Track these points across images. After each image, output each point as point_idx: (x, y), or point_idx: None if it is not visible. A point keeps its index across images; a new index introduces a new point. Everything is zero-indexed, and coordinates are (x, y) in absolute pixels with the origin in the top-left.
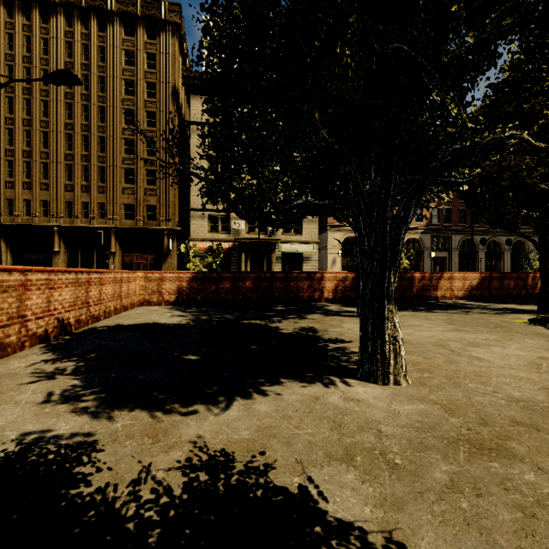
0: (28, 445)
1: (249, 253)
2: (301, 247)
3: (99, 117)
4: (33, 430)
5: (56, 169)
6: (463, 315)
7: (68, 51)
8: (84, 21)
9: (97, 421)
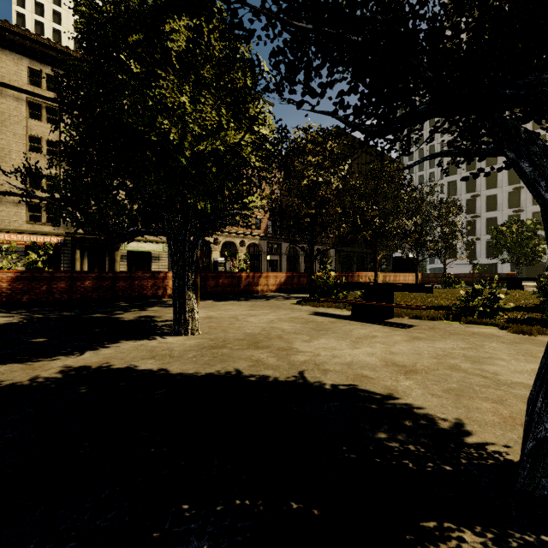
0: None
1: (86, 250)
2: (150, 246)
3: None
4: None
5: None
6: (264, 301)
7: None
8: None
9: None
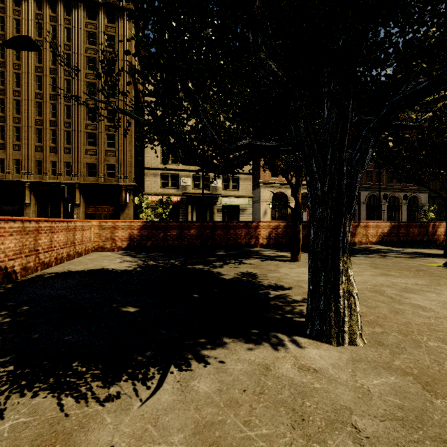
0: None
1: (194, 205)
2: (238, 200)
3: (66, 88)
4: None
5: (27, 132)
6: (383, 259)
7: (38, 31)
8: (52, 6)
9: None
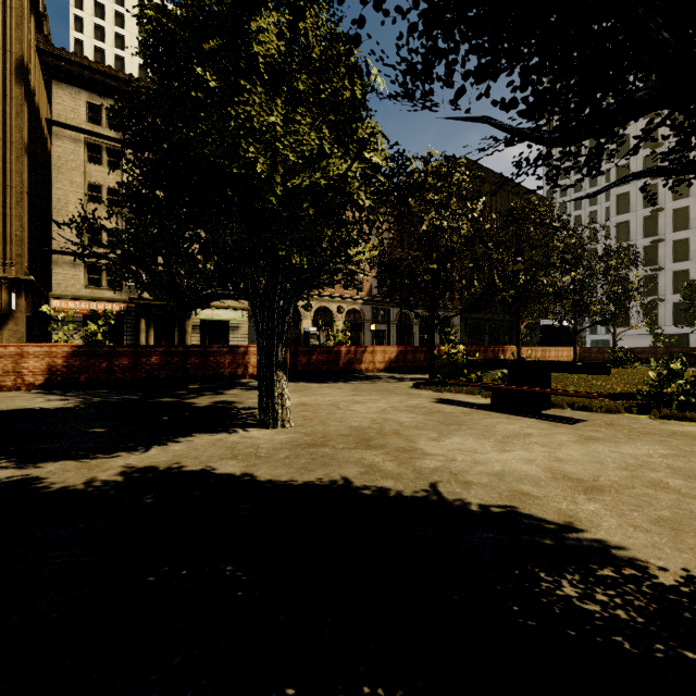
0: None
1: (152, 319)
2: (227, 314)
3: None
4: None
5: None
6: (371, 384)
7: None
8: None
9: (26, 470)
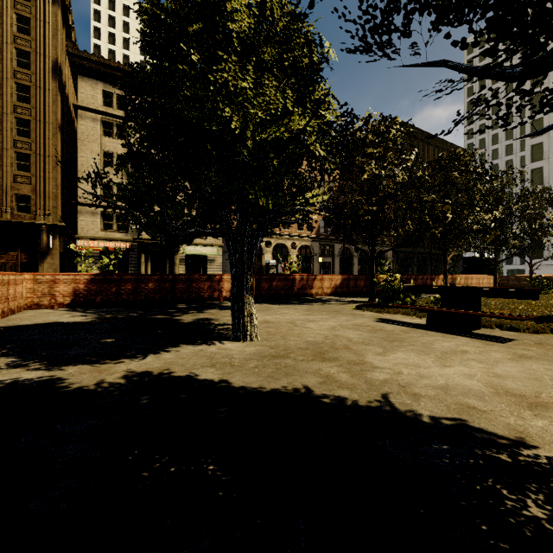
0: (10, 383)
1: (149, 254)
2: (205, 250)
3: None
4: (5, 379)
5: None
6: (321, 305)
7: None
8: None
9: (53, 371)
